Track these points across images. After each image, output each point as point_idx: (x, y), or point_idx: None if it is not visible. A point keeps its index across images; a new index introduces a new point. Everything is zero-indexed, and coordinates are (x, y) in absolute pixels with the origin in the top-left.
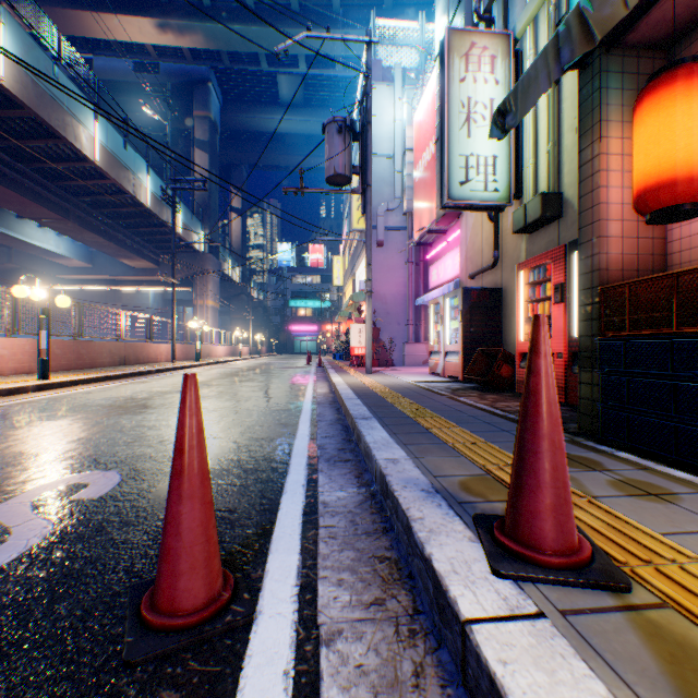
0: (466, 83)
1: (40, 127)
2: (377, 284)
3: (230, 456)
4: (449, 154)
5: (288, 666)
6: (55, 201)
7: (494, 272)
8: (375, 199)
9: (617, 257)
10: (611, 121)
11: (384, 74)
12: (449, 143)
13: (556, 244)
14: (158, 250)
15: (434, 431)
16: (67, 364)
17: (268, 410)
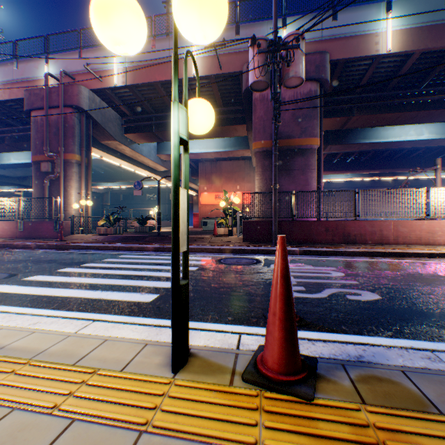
0: None
1: None
2: None
3: (442, 320)
4: None
5: (259, 333)
6: None
7: None
8: None
9: None
10: None
11: None
12: None
13: None
14: None
15: None
16: None
17: None
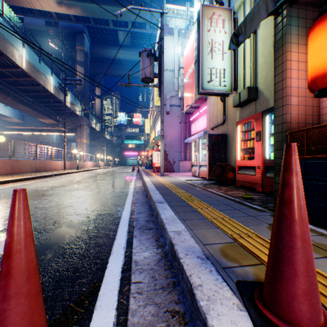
0: (210, 32)
1: None
2: (166, 132)
3: (83, 227)
4: (202, 67)
5: None
6: (2, 88)
7: (223, 126)
8: (165, 91)
9: (295, 116)
10: (292, 43)
11: (169, 31)
12: (202, 61)
13: (254, 112)
14: (58, 114)
15: (199, 210)
16: (5, 172)
17: (109, 196)
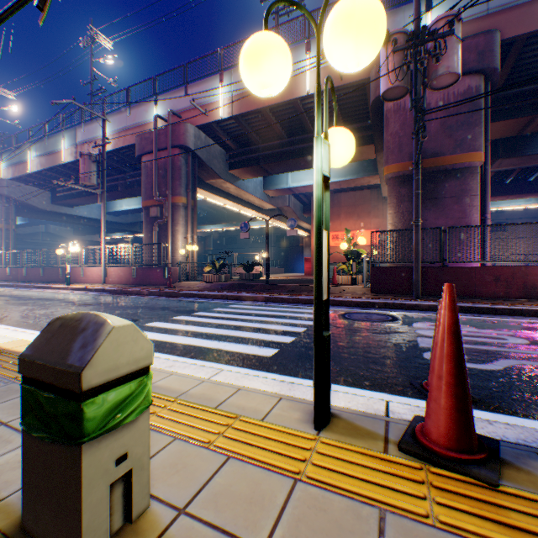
0: None
1: None
2: None
3: None
4: None
5: (407, 403)
6: None
7: None
8: None
9: None
10: None
11: None
12: None
13: None
14: None
15: None
16: None
17: None
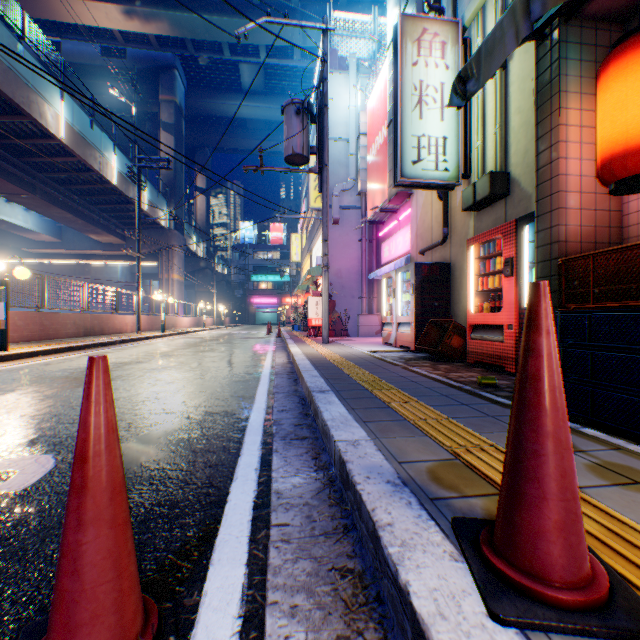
0: (418, 67)
1: (5, 103)
2: (333, 259)
3: (181, 434)
4: (402, 134)
5: None
6: (21, 176)
7: (443, 248)
8: (331, 179)
9: (576, 229)
10: (570, 92)
11: (339, 63)
12: (402, 124)
13: (503, 221)
14: (125, 226)
15: (393, 405)
16: (29, 335)
17: (226, 381)
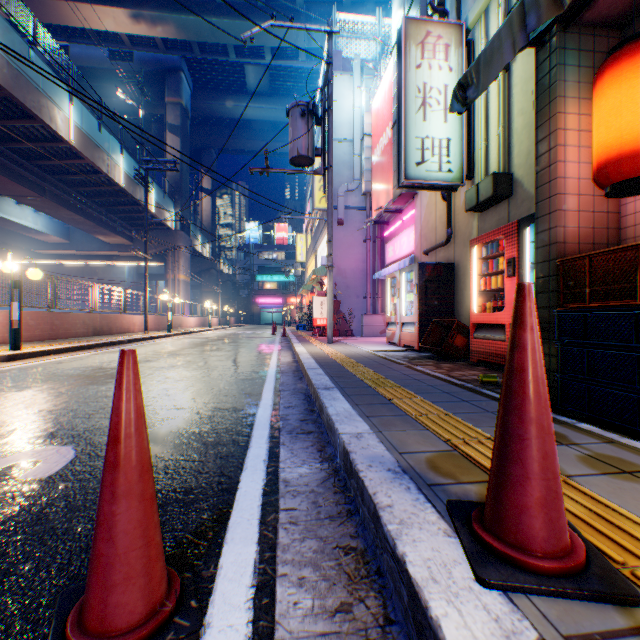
0: (422, 69)
1: (16, 107)
2: (338, 259)
3: (192, 428)
4: (406, 136)
5: None
6: (31, 179)
7: (447, 248)
8: (336, 180)
9: (574, 231)
10: (568, 97)
11: (344, 65)
12: (406, 126)
13: (507, 222)
14: (132, 227)
15: (396, 402)
16: (40, 335)
17: (233, 379)
